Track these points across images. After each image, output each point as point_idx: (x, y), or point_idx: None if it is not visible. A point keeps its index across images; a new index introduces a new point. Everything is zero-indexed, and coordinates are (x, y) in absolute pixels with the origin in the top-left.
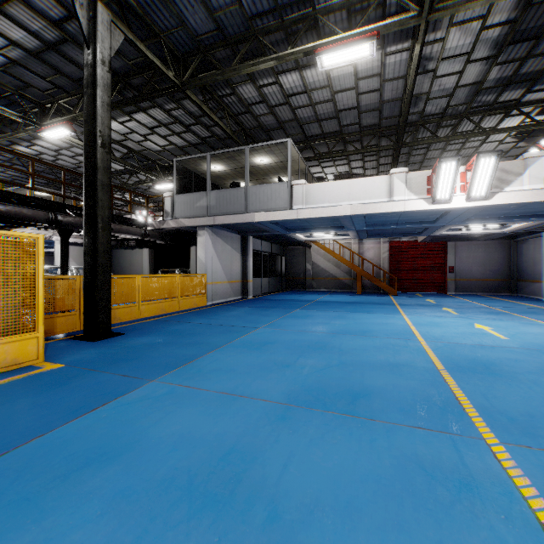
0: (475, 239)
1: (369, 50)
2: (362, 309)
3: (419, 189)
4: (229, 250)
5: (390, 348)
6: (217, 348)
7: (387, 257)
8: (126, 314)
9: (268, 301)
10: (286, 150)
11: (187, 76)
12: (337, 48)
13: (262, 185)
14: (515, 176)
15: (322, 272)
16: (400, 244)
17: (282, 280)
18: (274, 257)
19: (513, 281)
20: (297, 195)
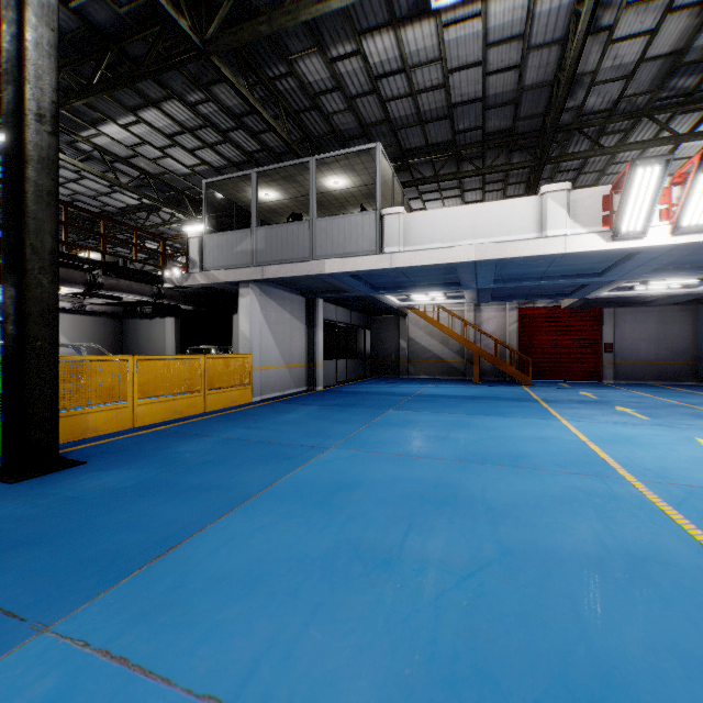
0: (645, 304)
1: None
2: (492, 410)
3: (589, 216)
4: (287, 319)
5: (586, 503)
6: (242, 501)
7: (515, 330)
8: (108, 421)
9: (345, 395)
10: (372, 165)
11: (212, 31)
12: None
13: (335, 217)
14: None
15: (422, 351)
16: (534, 311)
17: (366, 363)
18: (355, 330)
19: (701, 365)
20: (391, 230)
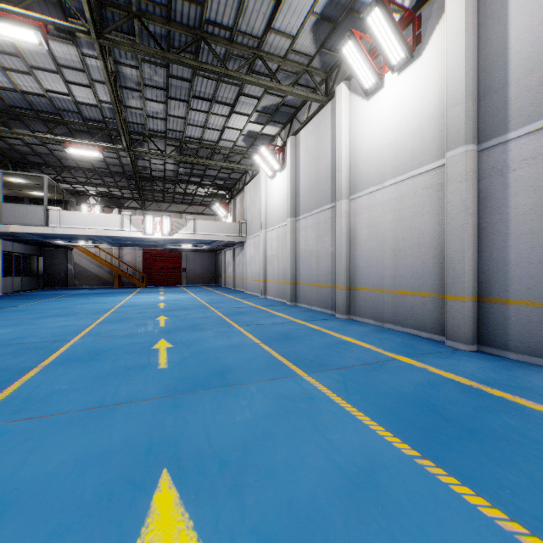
0: (197, 251)
1: (99, 154)
2: (106, 295)
3: (138, 225)
4: None
5: (101, 305)
6: None
7: (141, 260)
8: None
9: (23, 296)
10: (43, 180)
11: None
12: (78, 149)
13: (18, 204)
14: (183, 226)
15: (85, 271)
16: (151, 251)
17: (40, 279)
18: (30, 257)
19: (217, 277)
20: (53, 217)
